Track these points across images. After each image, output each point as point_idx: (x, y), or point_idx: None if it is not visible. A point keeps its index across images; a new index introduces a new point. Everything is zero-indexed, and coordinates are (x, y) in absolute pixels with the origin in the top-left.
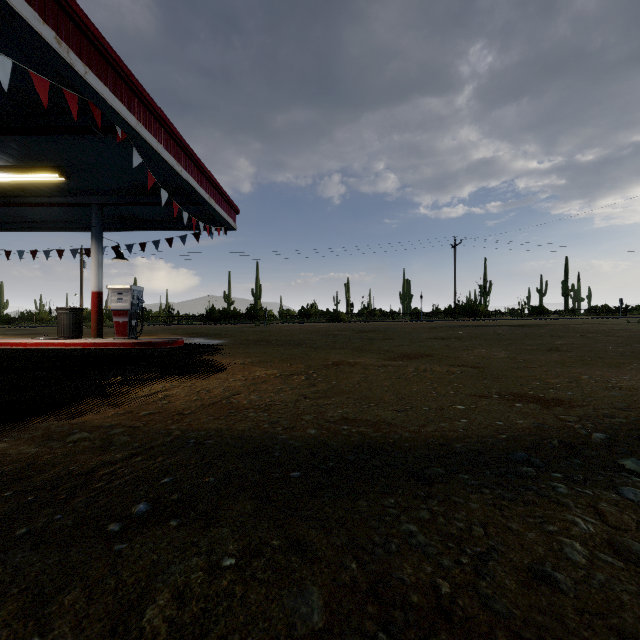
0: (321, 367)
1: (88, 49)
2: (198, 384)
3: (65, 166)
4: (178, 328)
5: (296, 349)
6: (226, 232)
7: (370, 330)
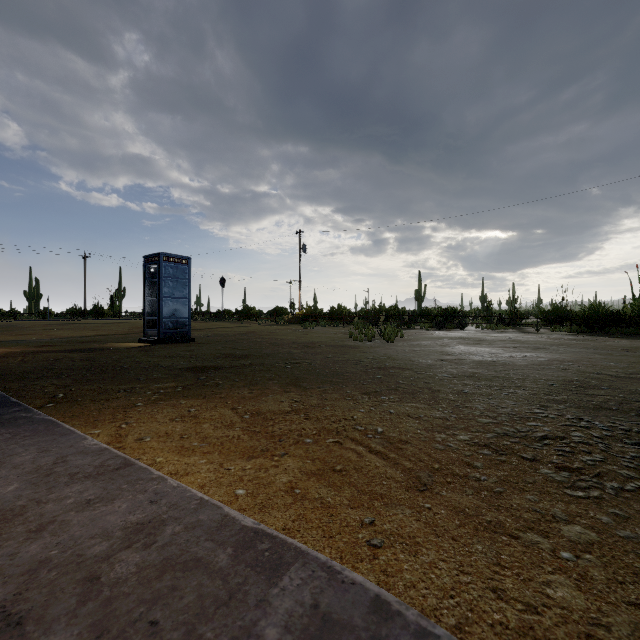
0: None
1: None
2: None
3: None
4: None
5: None
6: None
7: None
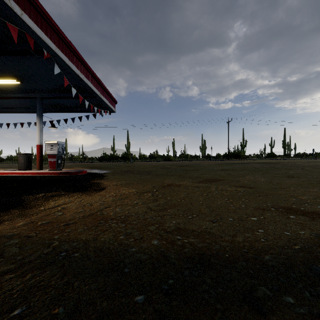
0: (160, 187)
1: (23, 0)
2: (86, 199)
3: (20, 75)
4: (86, 164)
5: (147, 176)
6: (110, 113)
7: (186, 165)
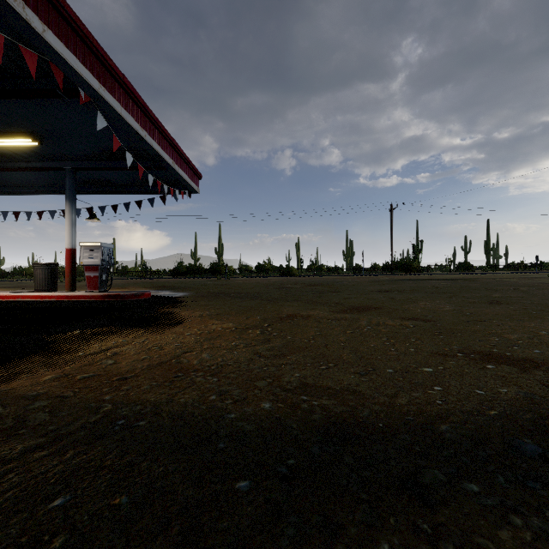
0: (276, 320)
1: (47, 8)
2: (151, 339)
3: (38, 131)
4: (148, 282)
5: (252, 301)
6: (189, 195)
7: (319, 283)
